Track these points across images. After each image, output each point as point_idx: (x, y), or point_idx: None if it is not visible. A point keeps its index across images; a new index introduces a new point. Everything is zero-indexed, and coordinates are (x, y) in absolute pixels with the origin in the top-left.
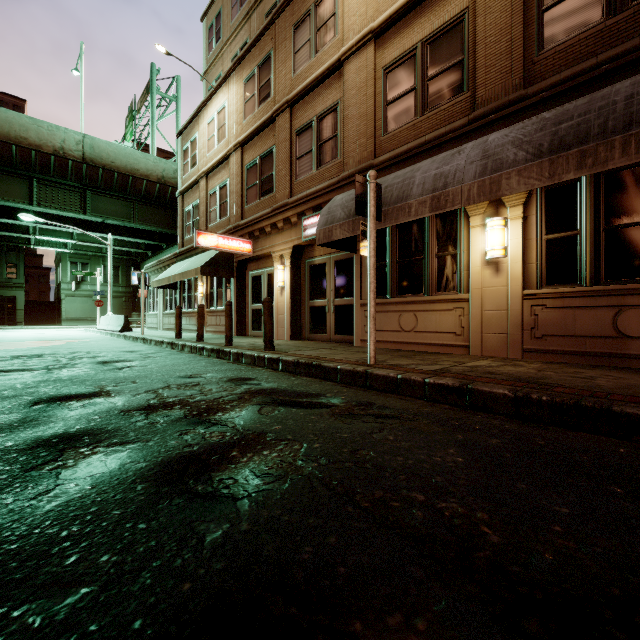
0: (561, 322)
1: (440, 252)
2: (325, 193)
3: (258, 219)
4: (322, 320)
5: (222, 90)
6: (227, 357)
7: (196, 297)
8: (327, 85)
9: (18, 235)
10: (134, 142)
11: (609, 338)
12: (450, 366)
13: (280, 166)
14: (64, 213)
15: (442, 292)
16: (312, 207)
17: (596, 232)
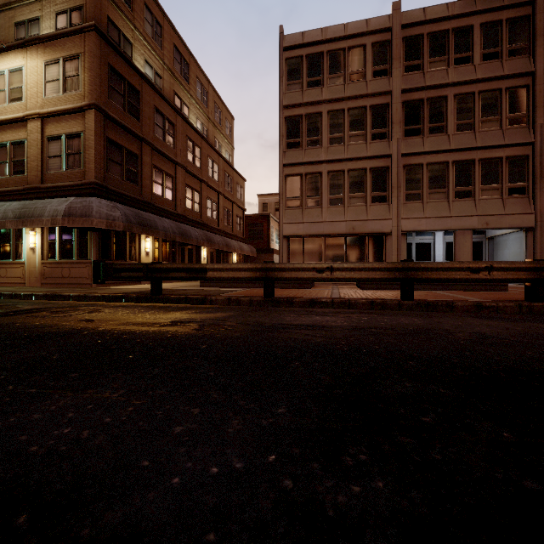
0: (51, 273)
1: (17, 241)
2: None
3: None
4: None
5: None
6: None
7: None
8: None
9: None
10: None
11: (61, 278)
12: None
13: None
14: None
15: (18, 259)
16: None
17: (60, 242)
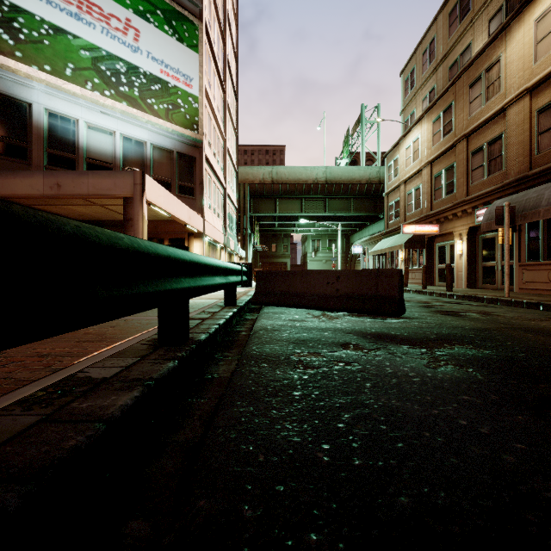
0: None
1: None
2: (491, 194)
3: (443, 211)
4: (492, 275)
5: (416, 127)
6: (424, 294)
7: (397, 261)
8: (494, 122)
9: (290, 228)
10: (348, 157)
11: None
12: None
13: (459, 176)
14: (316, 214)
15: None
16: (482, 203)
17: None
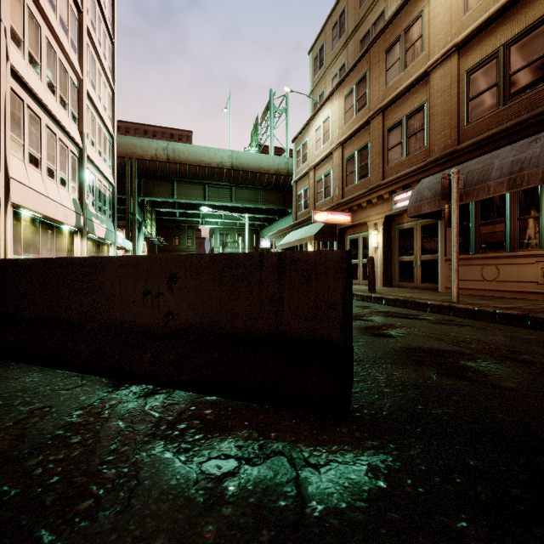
0: None
1: (522, 216)
2: (413, 175)
3: (356, 198)
4: (410, 272)
5: (327, 105)
6: None
7: None
8: (414, 91)
9: (195, 219)
10: (257, 147)
11: None
12: (523, 306)
13: (374, 157)
14: (221, 203)
15: (524, 249)
16: (402, 186)
17: None
